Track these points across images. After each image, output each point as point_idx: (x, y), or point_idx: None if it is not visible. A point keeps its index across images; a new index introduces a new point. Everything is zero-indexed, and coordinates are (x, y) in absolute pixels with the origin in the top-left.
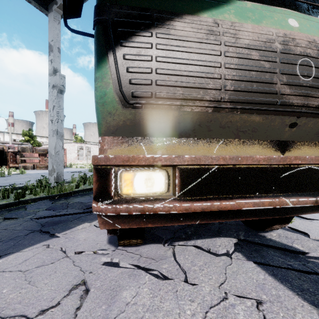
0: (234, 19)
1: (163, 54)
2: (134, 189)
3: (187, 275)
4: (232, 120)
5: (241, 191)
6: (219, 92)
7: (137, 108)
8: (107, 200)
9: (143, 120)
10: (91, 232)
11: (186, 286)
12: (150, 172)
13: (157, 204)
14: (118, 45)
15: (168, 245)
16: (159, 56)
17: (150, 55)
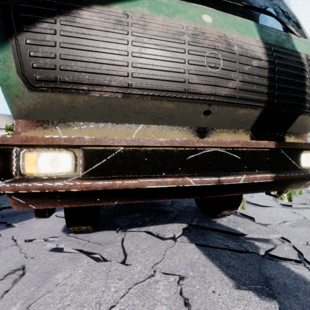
0: (146, 12)
1: (68, 41)
2: (39, 169)
3: (127, 257)
4: (145, 106)
5: (147, 171)
6: (126, 79)
7: (44, 91)
8: (9, 179)
9: (54, 104)
10: (50, 221)
11: (120, 266)
12: (56, 153)
13: (57, 183)
14: (20, 29)
15: (122, 231)
16: (63, 42)
17: (53, 41)
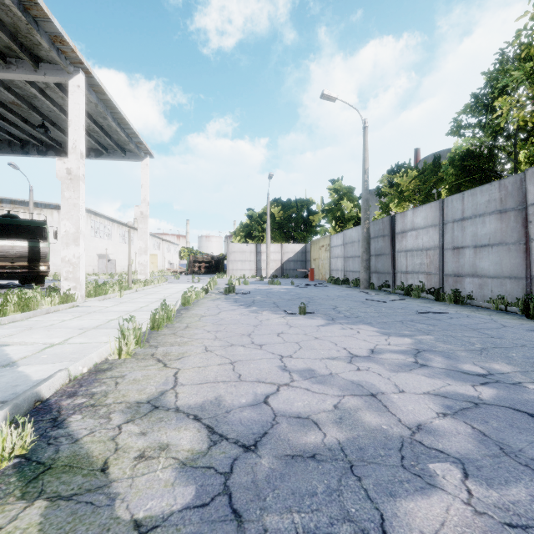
0: None
1: None
2: None
3: None
4: None
5: None
6: None
7: None
8: None
9: None
10: None
11: None
12: None
13: None
14: None
15: None
16: None
17: None
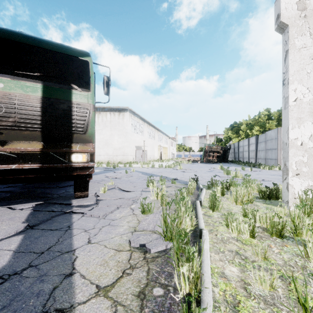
0: None
1: None
2: None
3: None
4: None
5: None
6: None
7: None
8: None
9: None
10: None
11: None
12: None
13: None
14: None
15: None
16: None
17: None
